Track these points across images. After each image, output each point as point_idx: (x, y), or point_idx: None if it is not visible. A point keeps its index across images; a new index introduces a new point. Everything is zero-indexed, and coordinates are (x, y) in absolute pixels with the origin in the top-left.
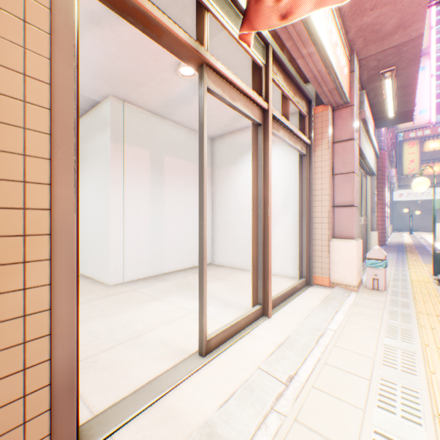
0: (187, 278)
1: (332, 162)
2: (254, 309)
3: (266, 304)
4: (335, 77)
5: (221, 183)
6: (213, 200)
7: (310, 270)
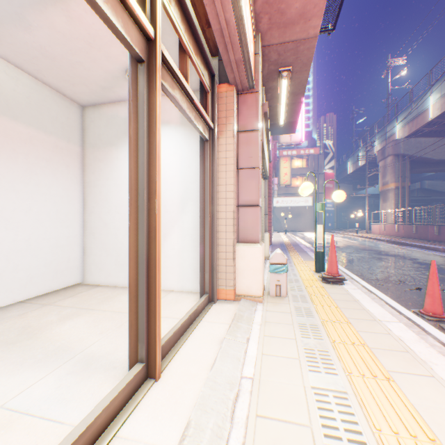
0: (26, 317)
1: (237, 154)
2: (130, 377)
3: (153, 358)
4: (245, 41)
5: (97, 171)
6: (85, 193)
7: (214, 283)
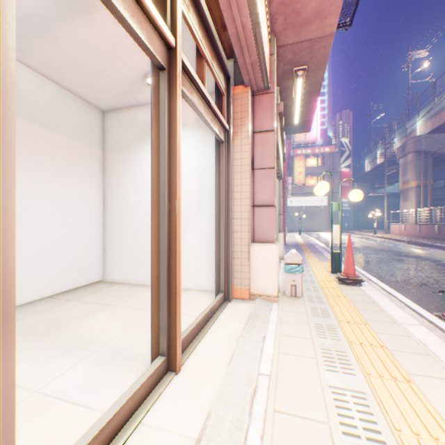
0: (53, 311)
1: (252, 155)
2: (153, 369)
3: (173, 352)
4: (261, 44)
5: (116, 173)
6: (106, 195)
7: (229, 282)
